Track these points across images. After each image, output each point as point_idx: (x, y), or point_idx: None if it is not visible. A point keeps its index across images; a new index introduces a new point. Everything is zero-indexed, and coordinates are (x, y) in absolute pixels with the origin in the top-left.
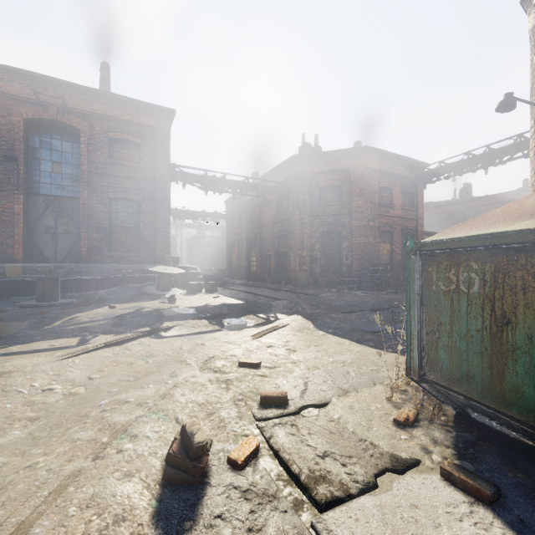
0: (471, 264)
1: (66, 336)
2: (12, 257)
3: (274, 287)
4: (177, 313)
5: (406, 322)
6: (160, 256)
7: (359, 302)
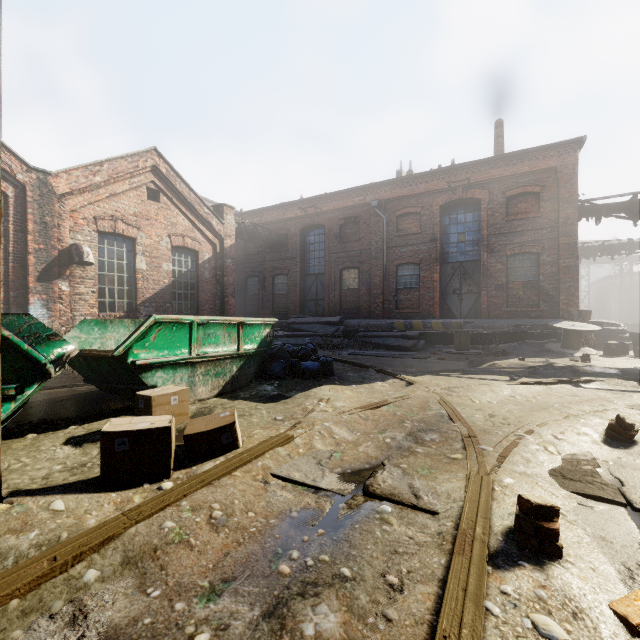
0: None
1: (497, 374)
2: (432, 315)
3: None
4: (595, 372)
5: None
6: (563, 310)
7: None
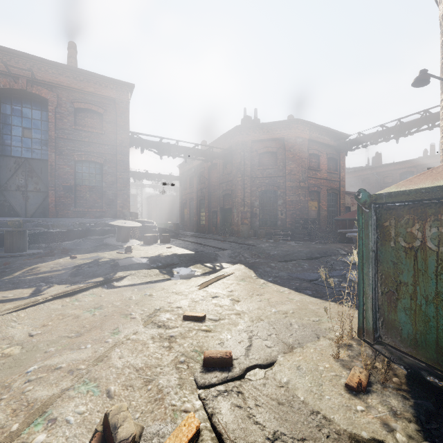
0: (441, 218)
1: (22, 287)
2: None
3: (220, 239)
4: (131, 263)
5: (358, 279)
6: (120, 211)
7: (294, 251)
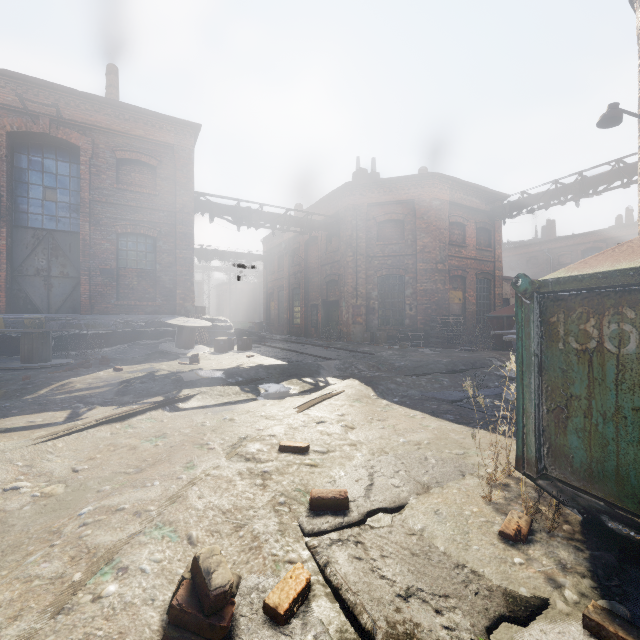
0: (623, 311)
1: (52, 409)
2: None
3: (322, 344)
4: (200, 378)
5: (517, 394)
6: (181, 305)
7: (429, 362)
